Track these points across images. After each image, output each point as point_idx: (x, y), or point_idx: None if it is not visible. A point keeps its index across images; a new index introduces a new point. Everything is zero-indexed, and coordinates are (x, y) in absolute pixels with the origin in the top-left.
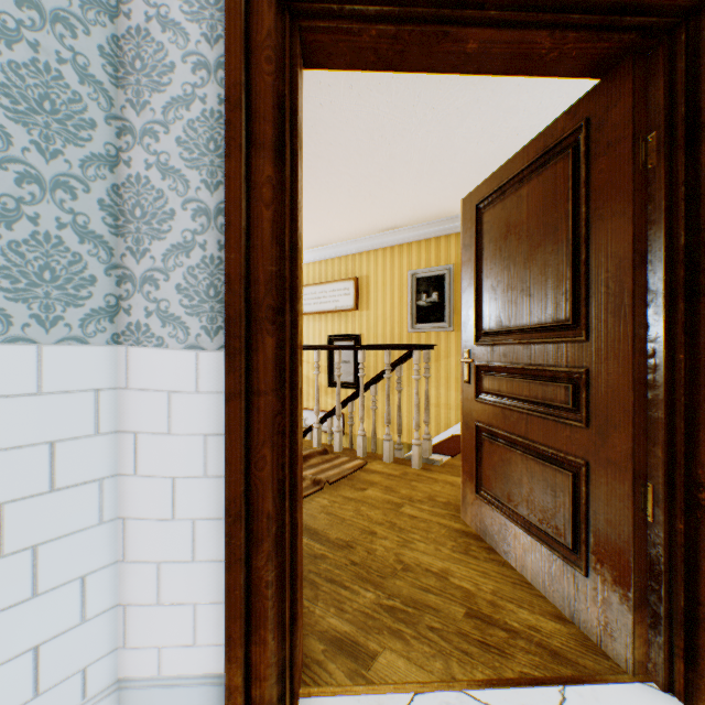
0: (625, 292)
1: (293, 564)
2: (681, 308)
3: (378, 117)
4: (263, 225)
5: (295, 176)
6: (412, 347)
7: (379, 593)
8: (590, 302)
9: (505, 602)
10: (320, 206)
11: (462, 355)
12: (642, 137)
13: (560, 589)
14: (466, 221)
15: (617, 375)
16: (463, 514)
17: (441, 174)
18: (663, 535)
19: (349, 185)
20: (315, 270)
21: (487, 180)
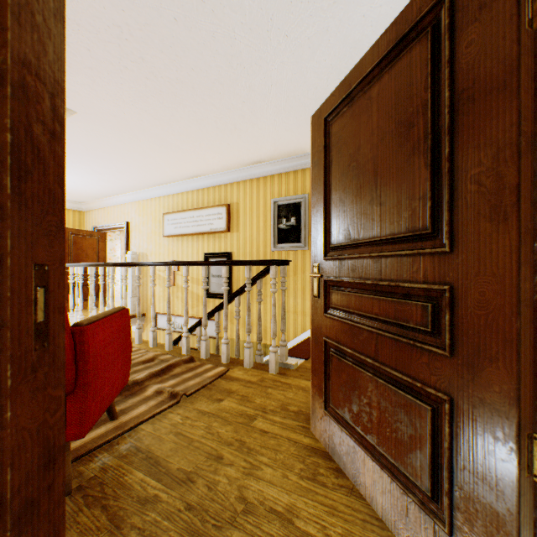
0: (506, 188)
1: None
2: None
3: (234, 41)
4: None
5: None
6: (270, 263)
7: None
8: (456, 205)
9: None
10: (191, 137)
11: (311, 269)
12: None
13: None
14: (315, 137)
15: (494, 294)
16: (312, 427)
17: (296, 110)
18: None
19: (216, 116)
20: (194, 197)
21: (335, 90)
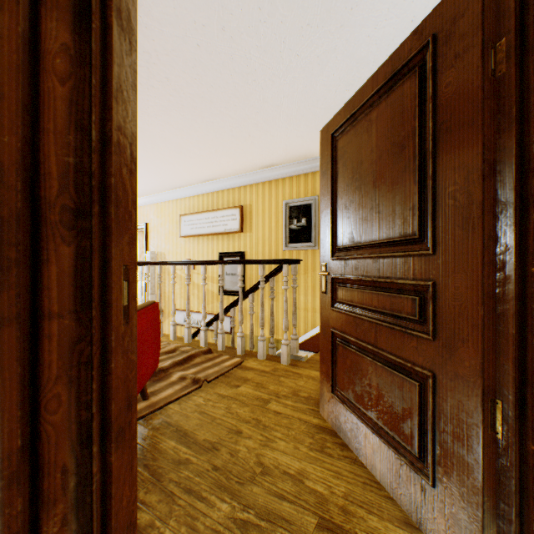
0: (474, 203)
1: (107, 518)
2: (533, 219)
3: (250, 61)
4: (57, 104)
5: (110, 54)
6: (282, 262)
7: (235, 504)
8: (438, 215)
9: (355, 507)
10: (208, 144)
11: (320, 268)
12: (491, 44)
13: (407, 494)
14: (324, 150)
15: (465, 288)
16: (321, 410)
17: (306, 119)
18: (514, 456)
19: (231, 126)
20: (209, 199)
21: (341, 110)
